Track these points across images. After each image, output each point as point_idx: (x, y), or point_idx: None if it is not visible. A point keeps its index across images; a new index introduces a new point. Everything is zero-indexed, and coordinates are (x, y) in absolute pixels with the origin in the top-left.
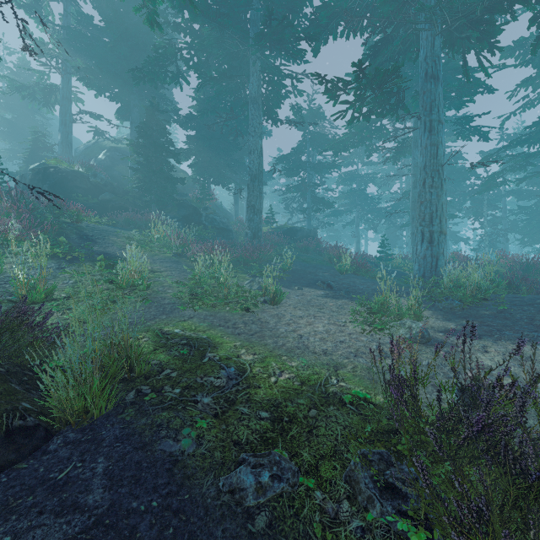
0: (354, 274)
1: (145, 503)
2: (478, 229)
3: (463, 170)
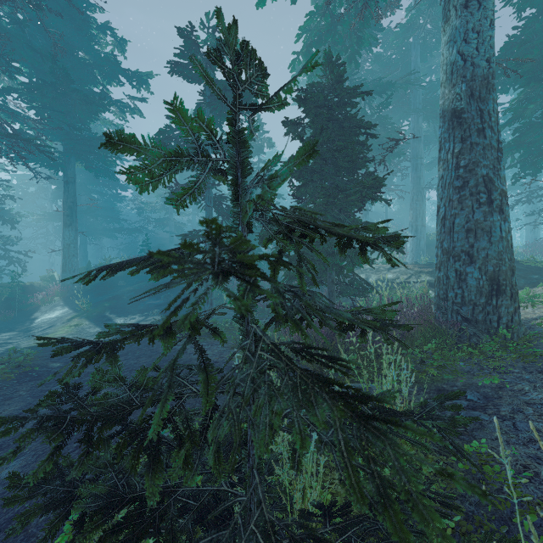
0: None
1: None
2: None
3: None
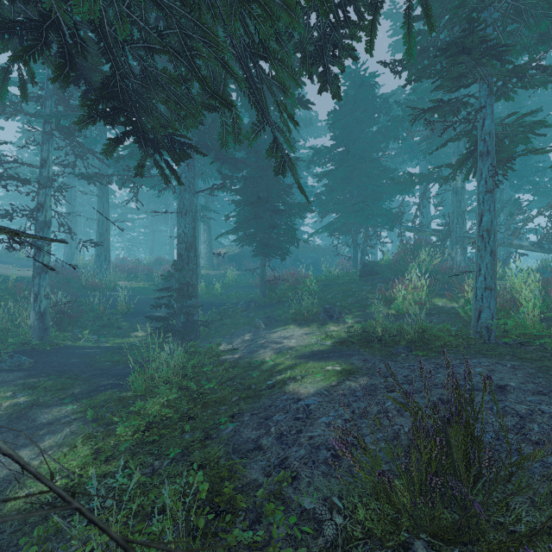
0: (28, 262)
1: (1, 279)
2: (121, 242)
3: (112, 203)
